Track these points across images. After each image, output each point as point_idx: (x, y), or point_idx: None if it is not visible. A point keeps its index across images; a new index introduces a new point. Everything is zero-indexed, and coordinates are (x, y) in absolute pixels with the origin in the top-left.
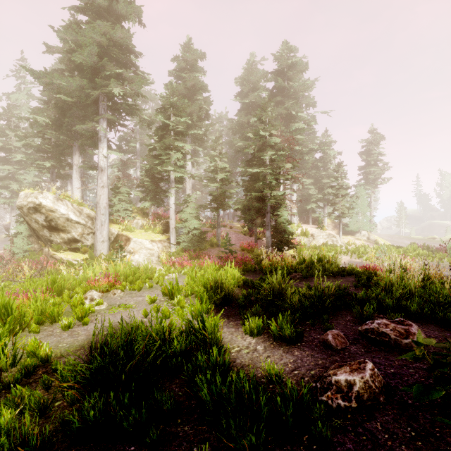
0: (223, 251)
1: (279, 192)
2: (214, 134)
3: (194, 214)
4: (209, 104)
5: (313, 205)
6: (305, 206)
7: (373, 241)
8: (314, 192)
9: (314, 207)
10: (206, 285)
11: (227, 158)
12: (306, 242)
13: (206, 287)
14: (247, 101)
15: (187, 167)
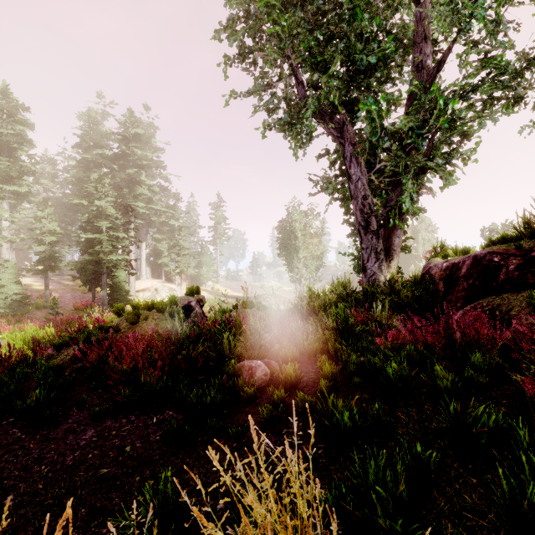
0: (50, 313)
1: (115, 256)
2: (45, 177)
3: (14, 279)
4: (35, 163)
5: (164, 259)
6: (157, 261)
7: (216, 290)
8: (165, 248)
9: (166, 261)
10: (24, 340)
11: (57, 223)
12: (150, 296)
13: (25, 342)
14: (88, 156)
15: (4, 224)
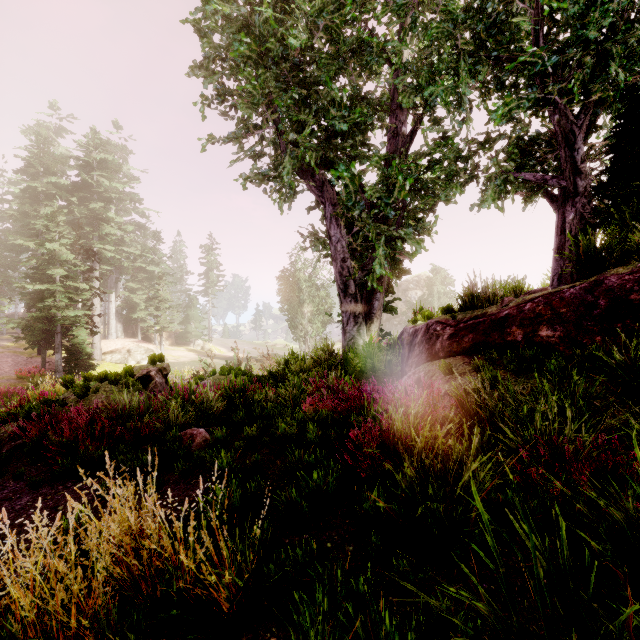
0: None
1: (73, 311)
2: None
3: None
4: None
5: (141, 314)
6: (131, 315)
7: (207, 350)
8: (141, 299)
9: (143, 316)
10: None
11: None
12: (120, 360)
13: None
14: (36, 184)
15: None
